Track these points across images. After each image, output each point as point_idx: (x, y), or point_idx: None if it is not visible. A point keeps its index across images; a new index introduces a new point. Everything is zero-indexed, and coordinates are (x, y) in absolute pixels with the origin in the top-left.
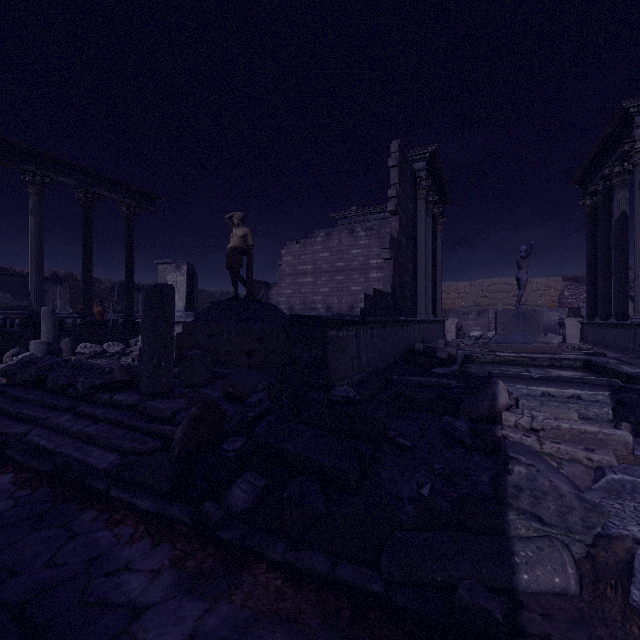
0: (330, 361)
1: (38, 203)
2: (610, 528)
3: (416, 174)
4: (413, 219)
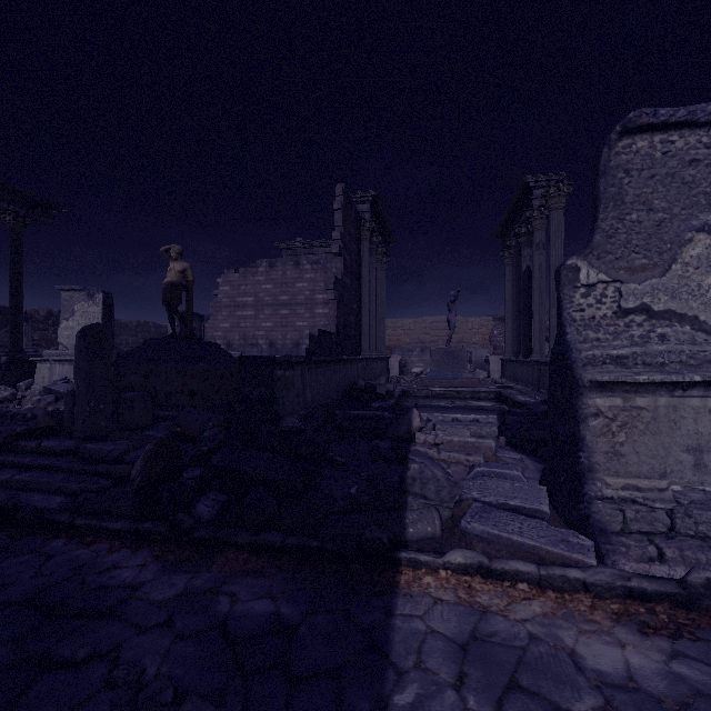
0: (278, 398)
1: None
2: (463, 495)
3: (361, 215)
4: (357, 259)
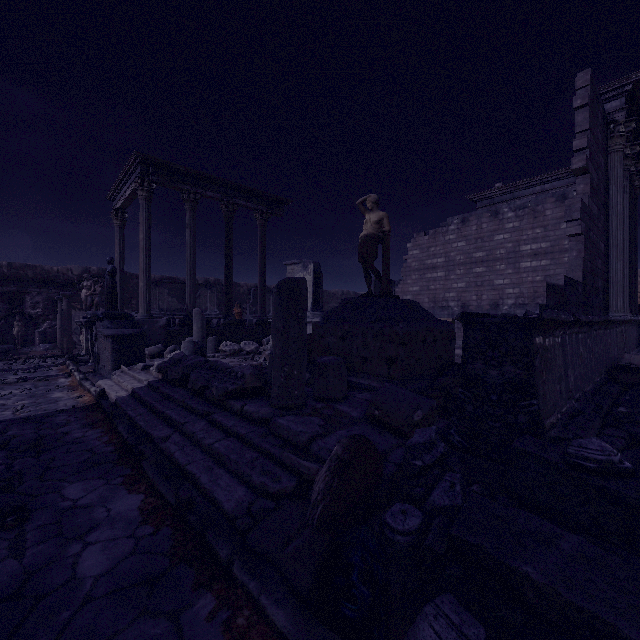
0: (537, 385)
1: (192, 217)
2: None
3: (607, 118)
4: (604, 180)
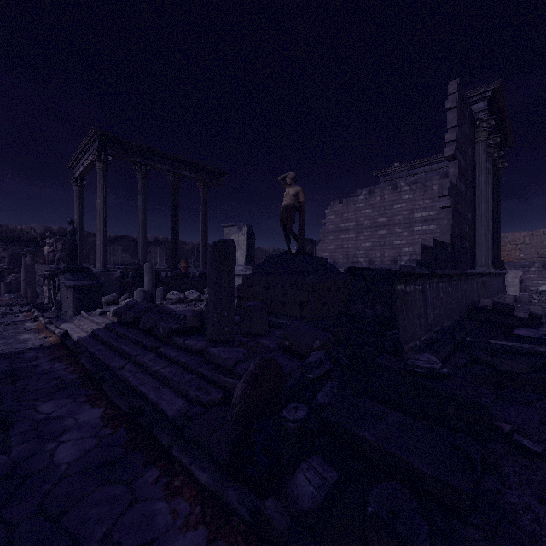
0: (398, 320)
1: (143, 185)
2: None
3: (474, 116)
4: (471, 164)
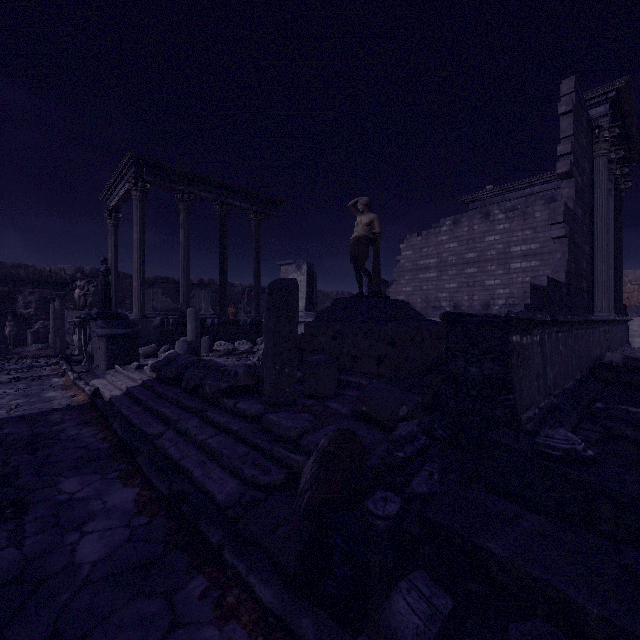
0: (514, 381)
1: (186, 218)
2: None
3: (592, 124)
4: (589, 184)
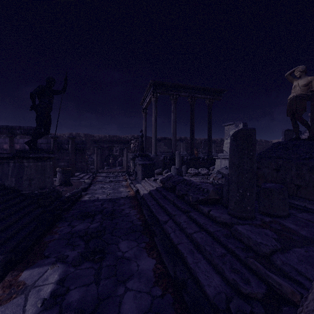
0: None
1: (174, 107)
2: None
3: None
4: None
